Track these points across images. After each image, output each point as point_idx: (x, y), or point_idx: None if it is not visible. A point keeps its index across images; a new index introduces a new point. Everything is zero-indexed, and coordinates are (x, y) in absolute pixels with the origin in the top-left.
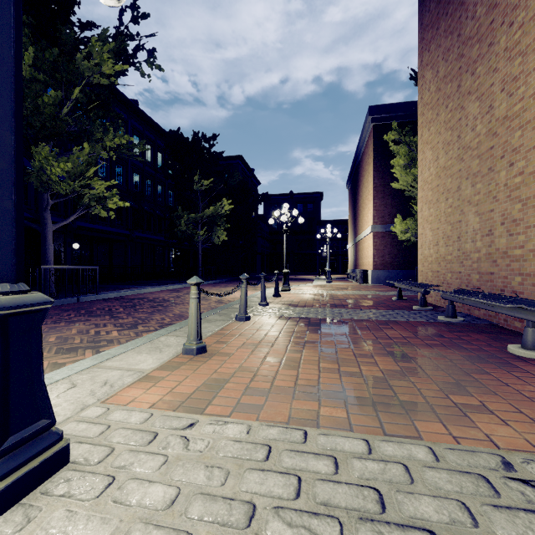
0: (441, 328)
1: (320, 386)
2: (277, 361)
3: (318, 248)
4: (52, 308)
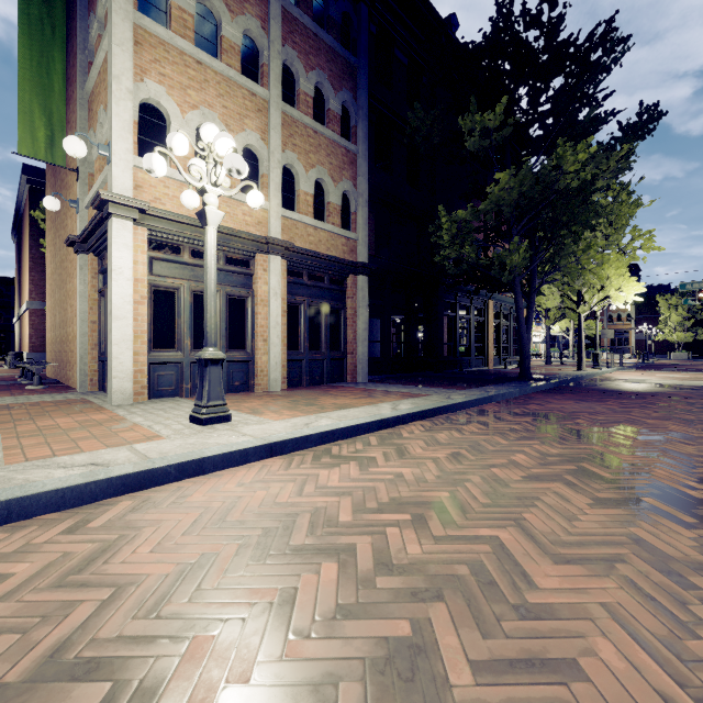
0: (11, 386)
1: None
2: None
3: None
4: None
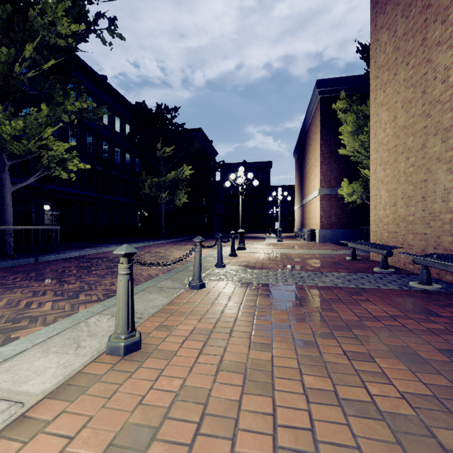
0: (422, 298)
1: (317, 446)
2: (239, 368)
3: (268, 210)
4: (4, 269)
